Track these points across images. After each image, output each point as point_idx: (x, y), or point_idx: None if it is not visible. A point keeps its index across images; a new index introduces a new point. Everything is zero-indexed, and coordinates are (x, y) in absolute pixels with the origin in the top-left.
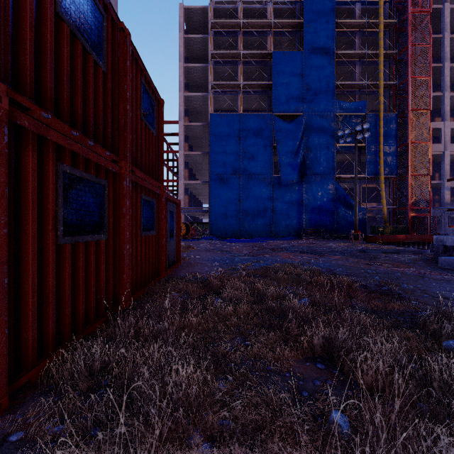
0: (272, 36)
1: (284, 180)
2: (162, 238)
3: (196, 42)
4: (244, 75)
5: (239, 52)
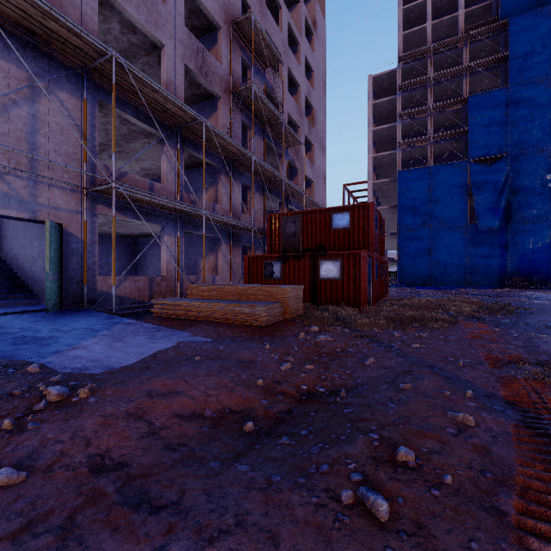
0: (468, 78)
1: (482, 227)
2: (384, 281)
3: (383, 104)
4: (435, 122)
5: (429, 106)
